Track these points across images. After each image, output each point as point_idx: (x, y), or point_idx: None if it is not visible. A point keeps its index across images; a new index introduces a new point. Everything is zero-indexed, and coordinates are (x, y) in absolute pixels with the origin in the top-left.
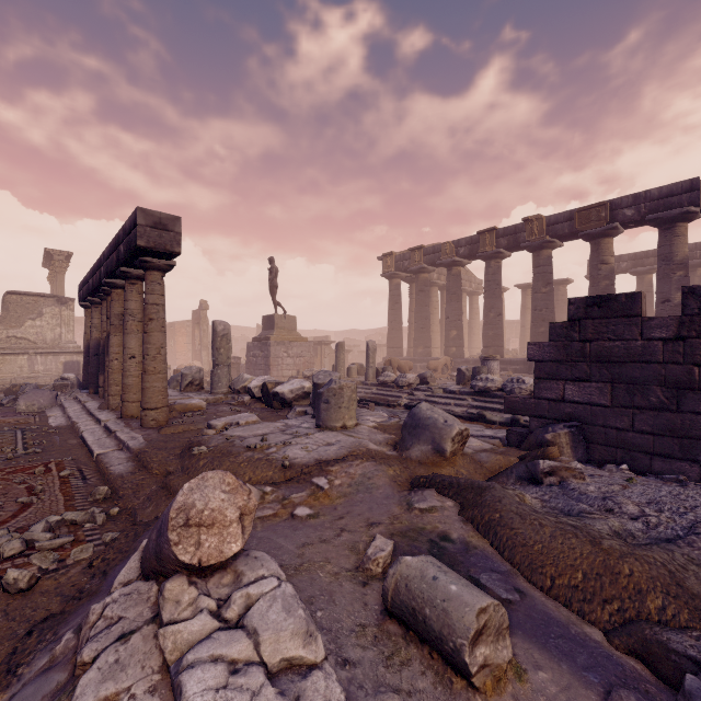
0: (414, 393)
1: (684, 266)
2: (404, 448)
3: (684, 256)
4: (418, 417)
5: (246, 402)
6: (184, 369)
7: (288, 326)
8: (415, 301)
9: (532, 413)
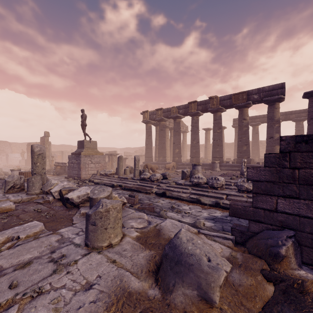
0: (160, 185)
1: (278, 122)
2: (167, 288)
3: (278, 118)
4: (180, 251)
5: (51, 201)
6: (8, 177)
7: (92, 147)
8: (158, 135)
9: (251, 218)
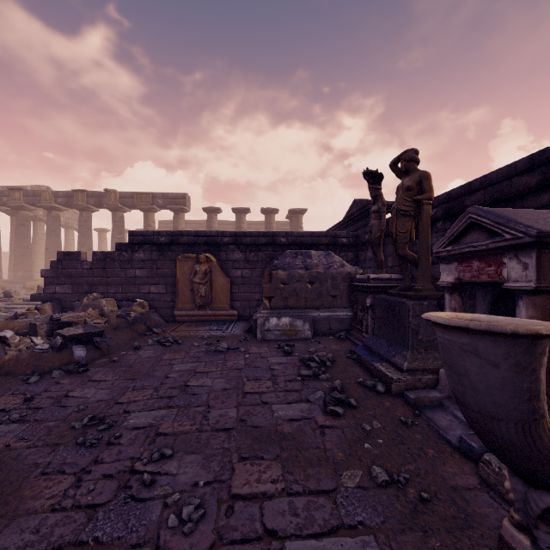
0: None
1: None
2: None
3: (182, 229)
4: None
5: None
6: None
7: None
8: (15, 233)
9: (43, 300)
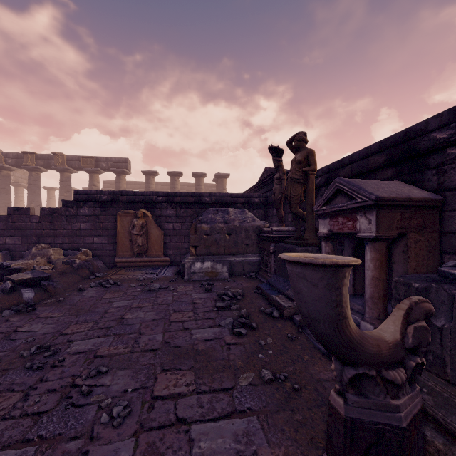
0: None
1: None
2: None
3: (124, 188)
4: None
5: None
6: None
7: None
8: None
9: None
